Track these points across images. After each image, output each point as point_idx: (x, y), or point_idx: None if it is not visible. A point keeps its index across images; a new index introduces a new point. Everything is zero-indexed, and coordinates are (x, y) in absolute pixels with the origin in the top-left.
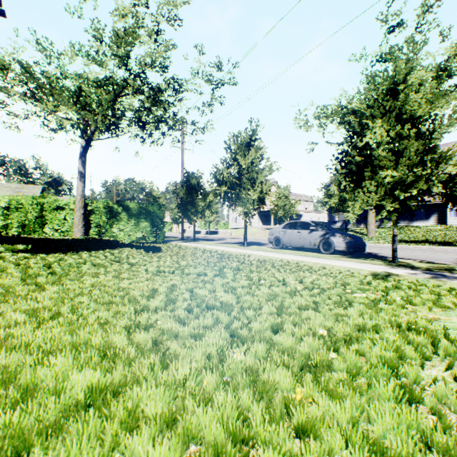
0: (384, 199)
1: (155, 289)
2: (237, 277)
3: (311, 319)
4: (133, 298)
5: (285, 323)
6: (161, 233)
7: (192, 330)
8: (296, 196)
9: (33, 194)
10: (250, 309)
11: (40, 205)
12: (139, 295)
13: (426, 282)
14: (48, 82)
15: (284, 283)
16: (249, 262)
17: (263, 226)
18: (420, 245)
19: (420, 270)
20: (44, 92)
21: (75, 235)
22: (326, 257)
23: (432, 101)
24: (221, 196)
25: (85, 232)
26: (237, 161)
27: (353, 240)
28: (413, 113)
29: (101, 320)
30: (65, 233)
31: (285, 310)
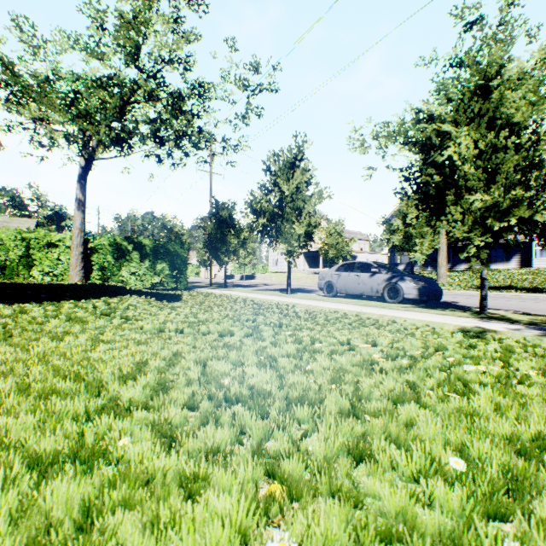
0: (472, 231)
1: (143, 362)
2: (279, 338)
3: (421, 426)
4: (99, 381)
5: (374, 439)
6: (183, 277)
7: (184, 465)
8: (350, 233)
9: (25, 229)
10: (302, 402)
11: (26, 241)
12: (111, 375)
13: (538, 341)
14: (37, 83)
15: (351, 348)
16: (294, 314)
17: (310, 269)
18: (505, 292)
19: (522, 324)
20: (31, 96)
21: (71, 280)
22: (394, 307)
23: (534, 102)
24: (259, 230)
25: (85, 276)
26: (278, 185)
27: (427, 286)
28: (511, 117)
29: (5, 438)
30: (59, 277)
31: (368, 407)
